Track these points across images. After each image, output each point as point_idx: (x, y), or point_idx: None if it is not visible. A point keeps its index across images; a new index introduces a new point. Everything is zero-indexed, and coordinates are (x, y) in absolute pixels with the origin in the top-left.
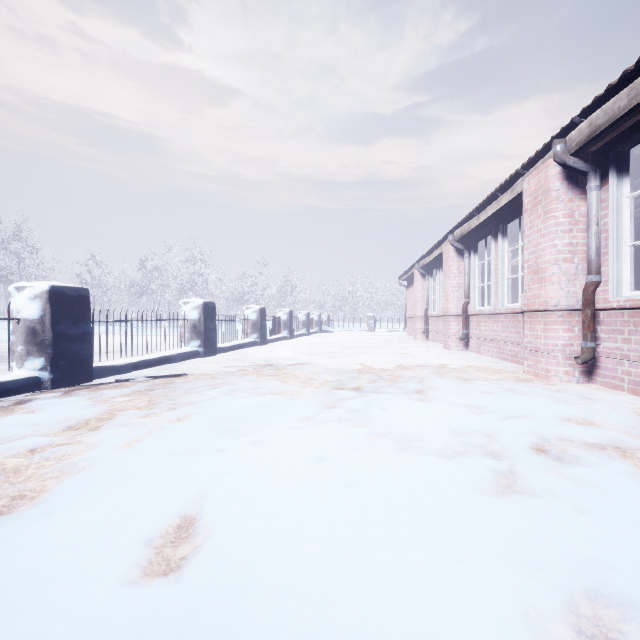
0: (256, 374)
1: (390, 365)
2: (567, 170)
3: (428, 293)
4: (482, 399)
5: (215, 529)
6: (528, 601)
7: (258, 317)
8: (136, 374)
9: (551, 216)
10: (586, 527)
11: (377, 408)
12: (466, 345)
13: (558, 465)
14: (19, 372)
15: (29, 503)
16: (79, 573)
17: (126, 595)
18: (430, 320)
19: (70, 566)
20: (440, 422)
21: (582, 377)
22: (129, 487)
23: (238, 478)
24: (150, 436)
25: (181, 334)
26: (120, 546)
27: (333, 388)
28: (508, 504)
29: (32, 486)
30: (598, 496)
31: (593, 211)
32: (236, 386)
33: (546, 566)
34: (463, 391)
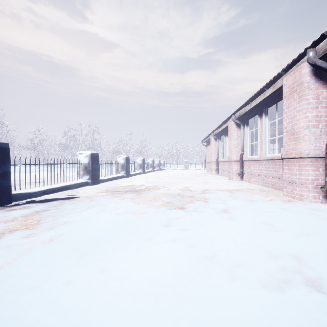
0: (119, 197)
1: (201, 190)
2: (315, 69)
3: (218, 149)
4: (271, 218)
5: None
6: None
7: (125, 162)
8: (44, 197)
9: (304, 98)
10: None
11: (200, 227)
12: (241, 177)
13: None
14: None
15: None
16: None
17: None
18: (219, 163)
19: None
20: (251, 242)
21: (324, 199)
22: None
23: None
24: (14, 263)
25: (78, 172)
26: None
27: (168, 208)
28: None
29: None
30: None
31: None
32: (104, 207)
33: None
34: (254, 211)
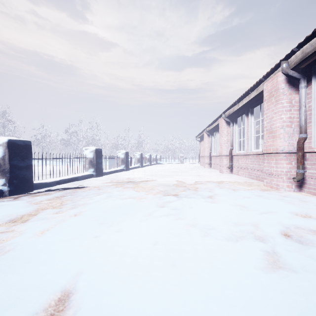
0: (122, 187)
1: (193, 181)
2: (288, 78)
3: (211, 144)
4: (246, 202)
5: (82, 304)
6: None
7: (124, 156)
8: (58, 187)
9: (279, 102)
10: None
11: (188, 207)
12: (231, 171)
13: (301, 247)
14: None
15: None
16: None
17: None
18: (212, 158)
19: None
20: (225, 216)
21: (296, 188)
22: (31, 267)
23: (104, 259)
24: (55, 227)
25: (84, 165)
26: None
27: (163, 195)
28: (279, 279)
29: None
30: None
31: (303, 99)
32: (110, 194)
33: None
34: (234, 197)
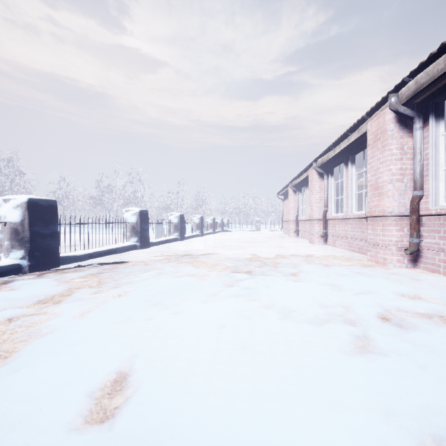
0: (177, 261)
1: (272, 255)
2: (399, 116)
3: (298, 204)
4: (339, 280)
5: (142, 383)
6: (388, 445)
7: (179, 221)
8: (91, 261)
9: (387, 149)
10: (427, 381)
11: (264, 287)
12: (325, 240)
13: (399, 330)
14: (6, 260)
15: (2, 361)
16: (33, 423)
17: (69, 442)
18: (299, 223)
19: (26, 416)
20: (310, 297)
21: (409, 264)
22: (78, 349)
23: (161, 341)
24: (97, 308)
25: (124, 233)
26: (68, 398)
27: (232, 272)
28: (365, 362)
29: (6, 348)
30: (432, 355)
31: (418, 145)
32: (162, 270)
33: (399, 415)
34: (325, 274)
